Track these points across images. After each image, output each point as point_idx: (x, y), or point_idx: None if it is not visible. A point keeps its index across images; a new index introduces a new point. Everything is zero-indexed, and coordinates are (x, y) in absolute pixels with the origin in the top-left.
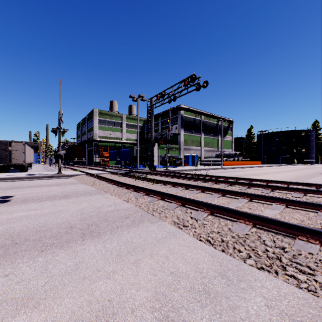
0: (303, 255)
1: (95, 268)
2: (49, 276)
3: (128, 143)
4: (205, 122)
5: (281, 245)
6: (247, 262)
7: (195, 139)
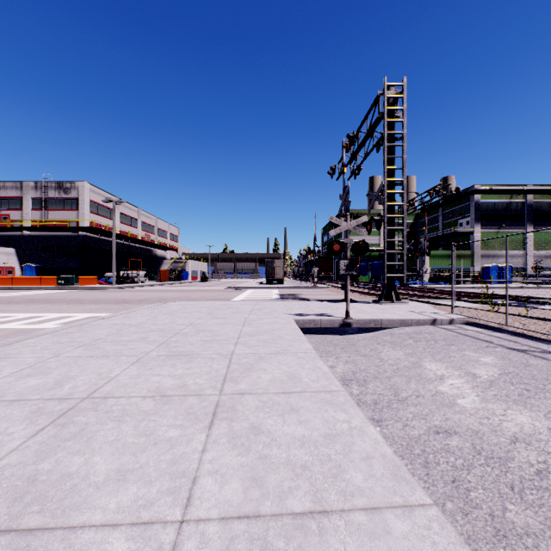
0: None
1: None
2: None
3: None
4: (537, 203)
5: None
6: None
7: (509, 237)
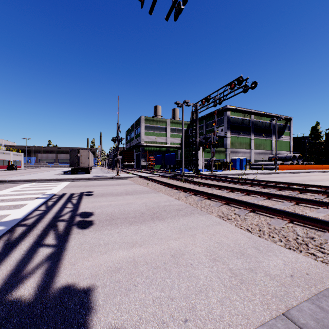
0: (328, 243)
1: (166, 235)
2: (141, 235)
3: (172, 147)
4: (255, 121)
5: (311, 235)
6: (277, 243)
7: (243, 141)
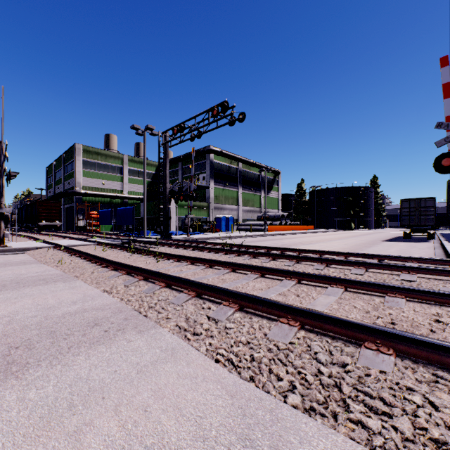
0: (373, 377)
1: None
2: None
3: (131, 199)
4: (244, 171)
5: (341, 360)
6: (289, 402)
7: (230, 194)
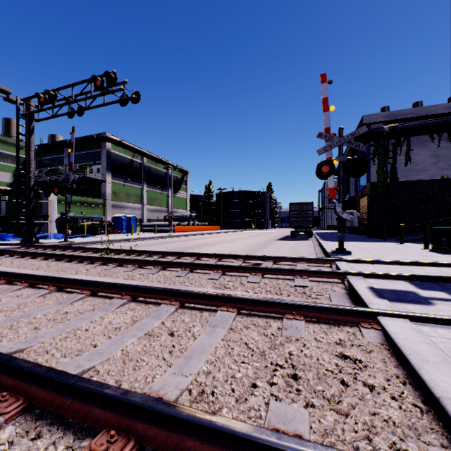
0: None
1: None
2: None
3: None
4: (149, 167)
5: None
6: None
7: (133, 191)
